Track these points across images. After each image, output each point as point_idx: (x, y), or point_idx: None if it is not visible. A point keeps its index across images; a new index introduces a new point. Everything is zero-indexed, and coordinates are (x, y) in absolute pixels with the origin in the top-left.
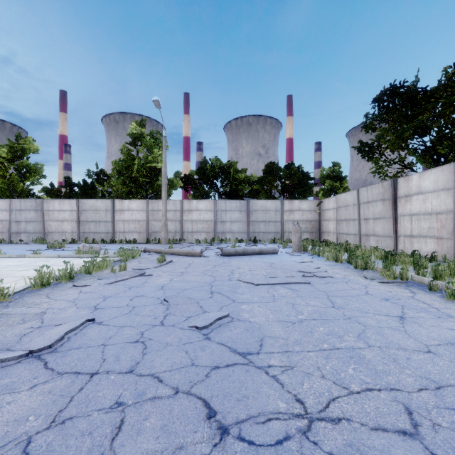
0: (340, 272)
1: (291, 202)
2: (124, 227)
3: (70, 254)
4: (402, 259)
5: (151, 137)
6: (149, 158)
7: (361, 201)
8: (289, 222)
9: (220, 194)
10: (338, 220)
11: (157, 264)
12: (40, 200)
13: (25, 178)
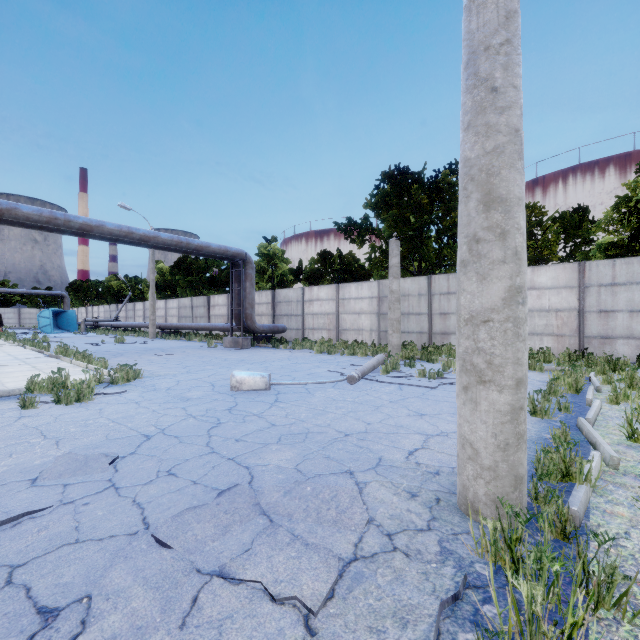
0: None
1: None
2: None
3: None
4: None
5: None
6: None
7: None
8: None
9: None
10: None
11: None
12: None
13: None
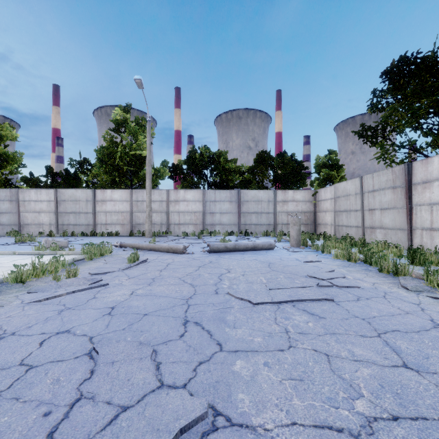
0: (363, 278)
1: (284, 193)
2: (106, 219)
3: (28, 251)
4: (433, 259)
5: (136, 123)
6: (134, 146)
7: (365, 190)
8: (283, 213)
9: (210, 184)
10: (336, 211)
11: (127, 264)
12: (16, 189)
13: (2, 166)
